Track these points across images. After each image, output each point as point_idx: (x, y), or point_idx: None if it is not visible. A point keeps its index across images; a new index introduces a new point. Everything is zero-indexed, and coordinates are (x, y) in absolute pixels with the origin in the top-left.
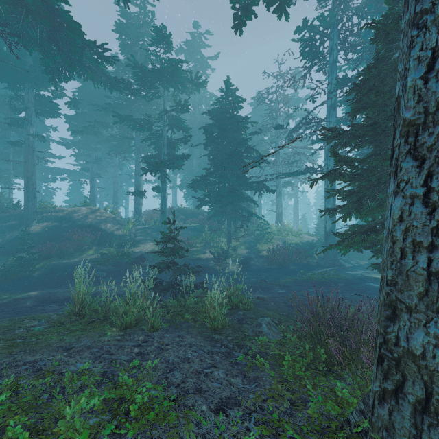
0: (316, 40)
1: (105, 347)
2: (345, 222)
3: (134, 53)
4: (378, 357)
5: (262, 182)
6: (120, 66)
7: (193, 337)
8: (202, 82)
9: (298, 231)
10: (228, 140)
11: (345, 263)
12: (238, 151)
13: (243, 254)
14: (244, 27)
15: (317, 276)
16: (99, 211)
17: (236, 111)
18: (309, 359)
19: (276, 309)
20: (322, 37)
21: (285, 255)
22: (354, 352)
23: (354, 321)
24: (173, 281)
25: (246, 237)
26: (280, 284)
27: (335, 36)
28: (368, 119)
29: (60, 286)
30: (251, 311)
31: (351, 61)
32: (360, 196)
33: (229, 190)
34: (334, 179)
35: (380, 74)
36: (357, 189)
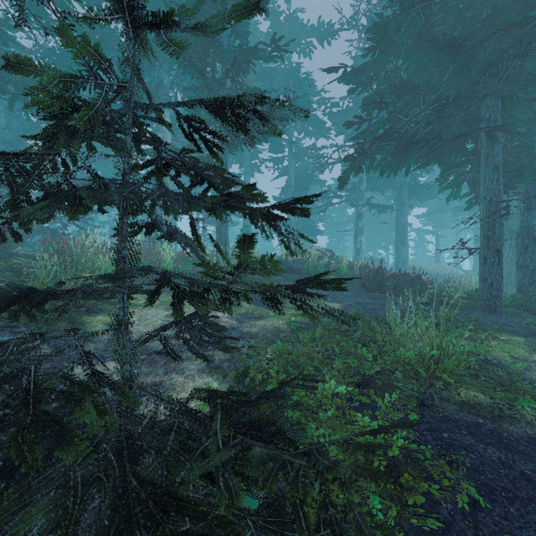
0: None
1: None
2: None
3: None
4: None
5: None
6: None
7: None
8: None
9: None
10: None
11: None
12: None
13: None
14: None
15: None
16: (444, 266)
17: None
18: None
19: None
20: None
21: None
22: None
23: None
24: None
25: None
26: None
27: None
28: None
29: None
30: None
31: None
32: None
33: None
34: None
35: None
36: None
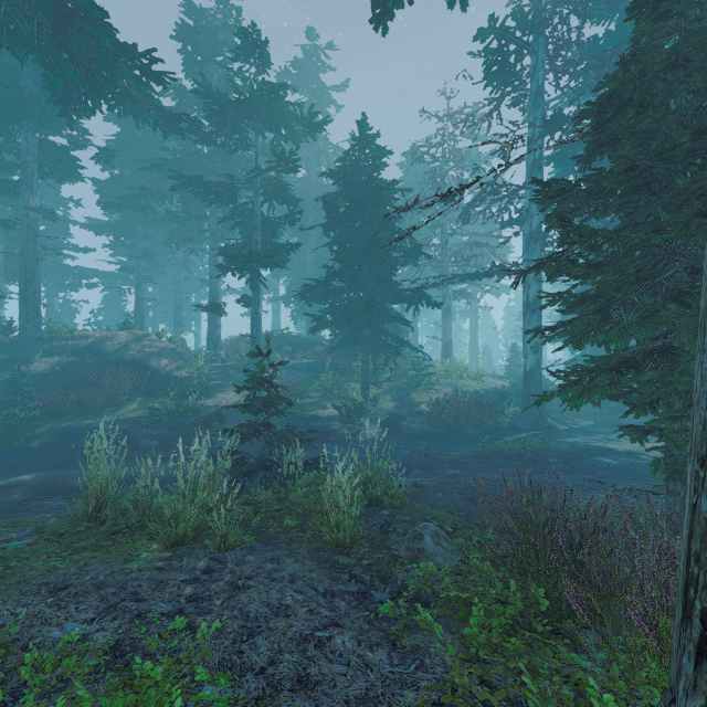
0: (510, 53)
1: (131, 585)
2: (579, 350)
3: (208, 77)
4: (700, 642)
5: (420, 290)
6: (184, 97)
7: (299, 561)
8: (320, 123)
9: (479, 371)
10: (363, 220)
11: (556, 424)
12: (380, 238)
13: (388, 409)
14: (391, 20)
15: (513, 445)
16: (149, 338)
17: (376, 172)
18: (515, 607)
19: (447, 506)
20: (519, 48)
21: (458, 411)
22: (604, 596)
23: (596, 533)
24: (266, 457)
25: (393, 381)
26: (450, 459)
27: (540, 47)
28: (622, 159)
29: (76, 464)
30: (403, 508)
31: (565, 92)
32: (603, 303)
33: (365, 302)
34: (559, 269)
35: (643, 76)
36: (594, 292)
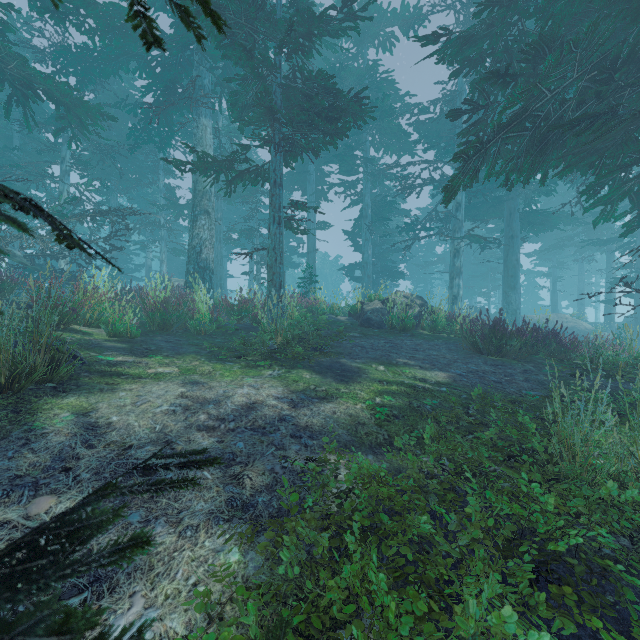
0: None
1: None
2: None
3: None
4: None
5: None
6: None
7: None
8: None
9: None
10: None
11: None
12: None
13: None
14: None
15: None
16: (565, 317)
17: None
18: None
19: None
20: None
21: None
22: None
23: None
24: None
25: None
26: None
27: None
28: None
29: None
30: None
31: None
32: None
33: None
34: None
35: None
36: None
